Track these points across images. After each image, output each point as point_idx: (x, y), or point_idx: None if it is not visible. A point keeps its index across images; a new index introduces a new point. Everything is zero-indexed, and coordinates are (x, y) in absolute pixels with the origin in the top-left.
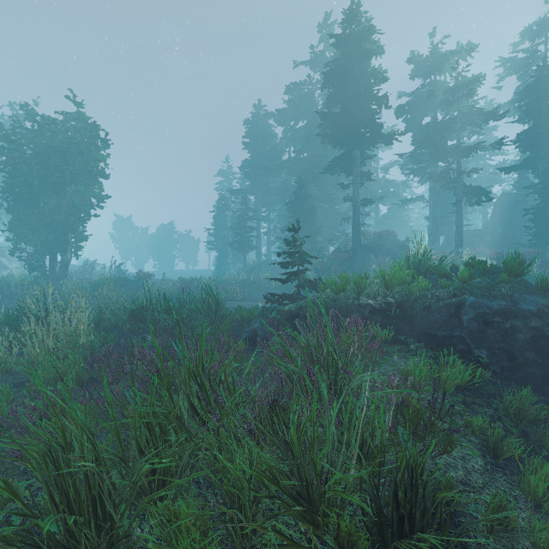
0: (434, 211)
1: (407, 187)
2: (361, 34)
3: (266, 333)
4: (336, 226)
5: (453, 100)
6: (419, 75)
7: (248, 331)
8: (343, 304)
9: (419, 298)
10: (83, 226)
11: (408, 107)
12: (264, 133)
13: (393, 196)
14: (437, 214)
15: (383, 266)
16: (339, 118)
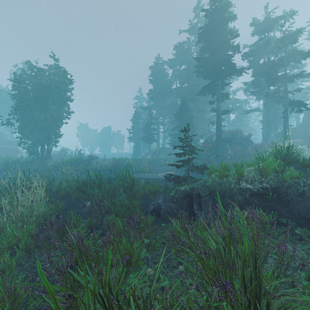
0: (267, 117)
1: (247, 103)
2: (222, 8)
3: (167, 207)
4: (204, 127)
5: (282, 46)
6: (257, 33)
7: (154, 204)
8: (227, 187)
9: (292, 185)
10: (59, 129)
11: (251, 53)
12: (161, 73)
13: (239, 109)
14: (269, 118)
15: (236, 151)
16: (208, 61)
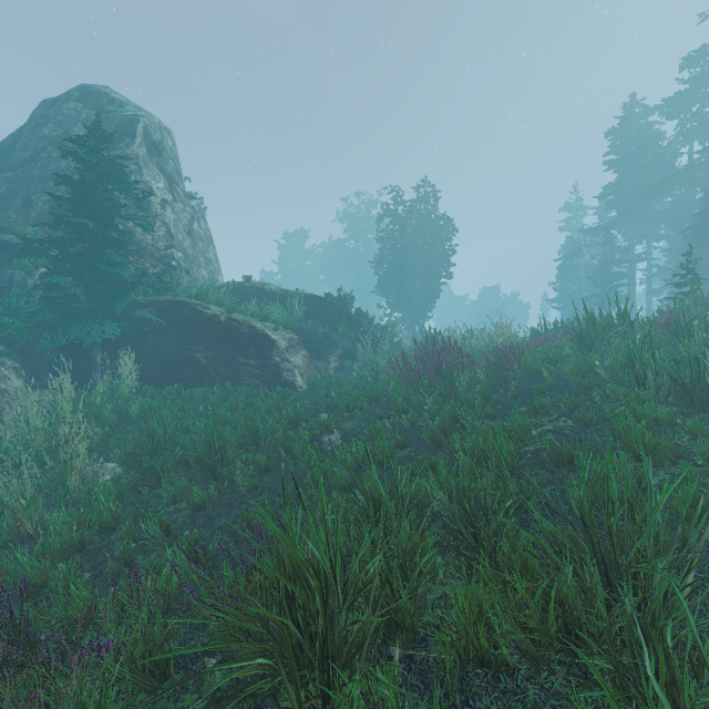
0: None
1: None
2: None
3: None
4: None
5: None
6: None
7: None
8: None
9: None
10: (436, 293)
11: None
12: (641, 138)
13: None
14: None
15: None
16: None
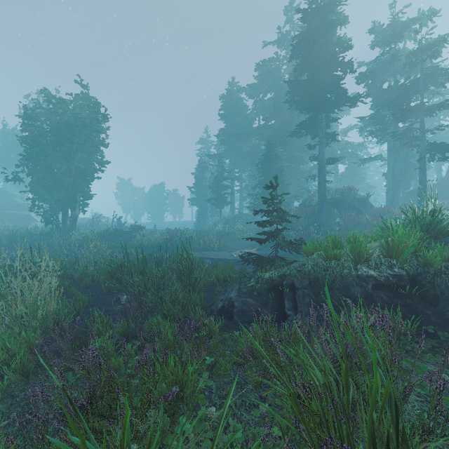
0: (394, 168)
1: (364, 148)
2: (327, 7)
3: (244, 304)
4: (300, 184)
5: (417, 62)
6: (379, 44)
7: (223, 300)
8: (337, 274)
9: (443, 271)
10: (88, 187)
11: (370, 73)
12: (237, 105)
13: (351, 156)
14: (397, 170)
15: (347, 219)
16: (306, 85)
